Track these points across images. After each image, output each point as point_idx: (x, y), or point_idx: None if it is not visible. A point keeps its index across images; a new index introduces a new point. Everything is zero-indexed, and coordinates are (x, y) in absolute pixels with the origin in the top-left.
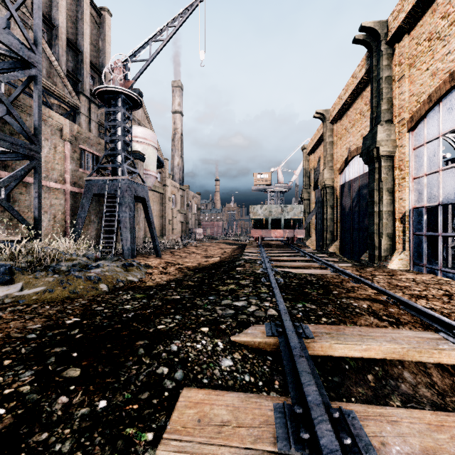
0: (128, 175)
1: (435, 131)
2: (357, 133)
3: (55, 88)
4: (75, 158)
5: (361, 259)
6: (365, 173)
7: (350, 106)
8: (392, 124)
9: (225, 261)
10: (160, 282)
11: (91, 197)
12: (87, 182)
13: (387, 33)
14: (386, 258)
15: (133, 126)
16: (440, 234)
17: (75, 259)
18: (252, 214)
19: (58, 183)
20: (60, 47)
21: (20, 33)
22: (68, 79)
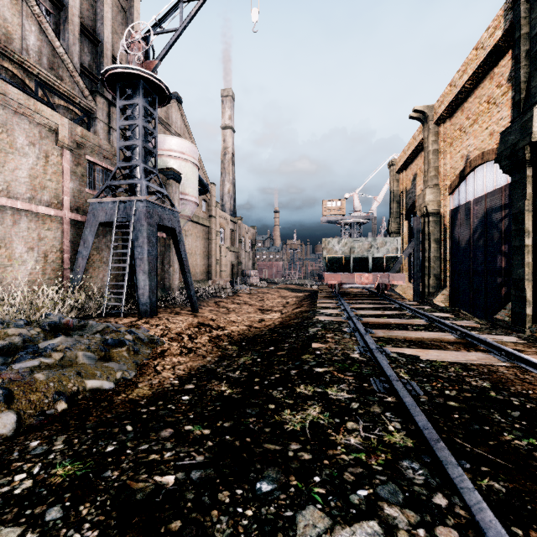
0: (158, 200)
1: None
2: (483, 131)
3: (60, 83)
4: (79, 174)
5: (496, 318)
6: (497, 189)
7: (469, 95)
8: None
9: (290, 324)
10: (166, 382)
11: (96, 227)
12: (92, 206)
13: None
14: None
15: (166, 137)
16: None
17: (9, 335)
18: (325, 251)
19: (52, 207)
20: (70, 33)
21: (9, 6)
22: (83, 77)
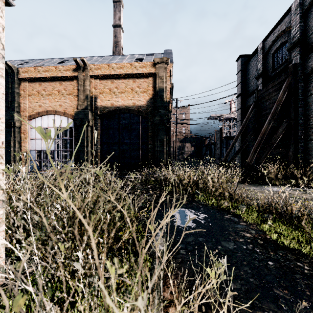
0: None
1: (40, 125)
2: None
3: None
4: None
5: None
6: None
7: None
8: (20, 114)
9: None
10: None
11: None
12: None
13: (18, 74)
14: (18, 171)
15: None
16: (42, 160)
17: None
18: None
19: None
20: None
21: None
22: None
